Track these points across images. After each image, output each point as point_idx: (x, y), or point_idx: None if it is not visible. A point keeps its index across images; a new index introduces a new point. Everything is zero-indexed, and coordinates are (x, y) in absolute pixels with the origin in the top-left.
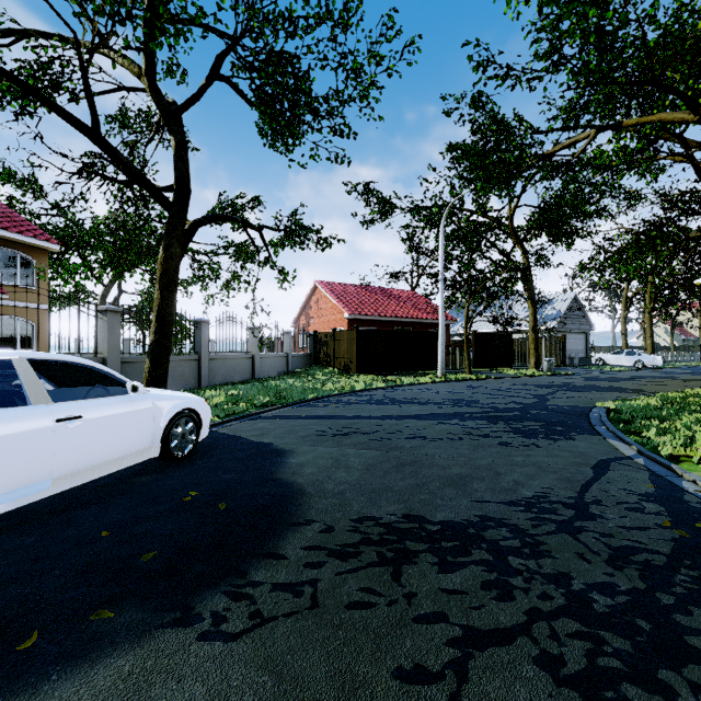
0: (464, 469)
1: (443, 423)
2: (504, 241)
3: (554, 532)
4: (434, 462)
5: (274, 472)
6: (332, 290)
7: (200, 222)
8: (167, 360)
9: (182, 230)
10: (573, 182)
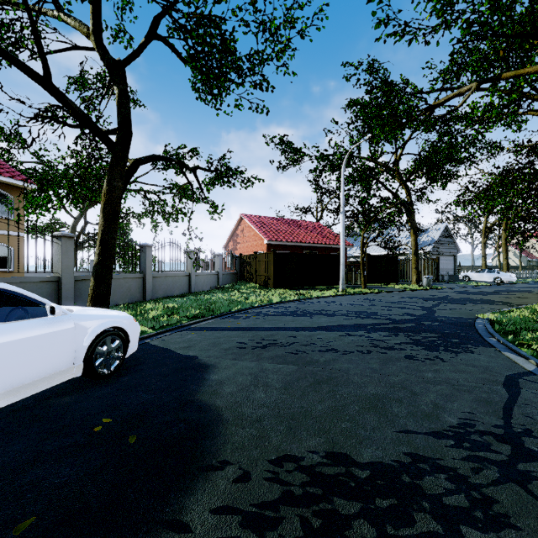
0: (380, 387)
1: (350, 334)
2: (393, 181)
3: (501, 481)
4: (349, 379)
5: (193, 392)
6: (254, 222)
7: (141, 161)
8: (109, 279)
9: (123, 166)
10: (448, 134)
